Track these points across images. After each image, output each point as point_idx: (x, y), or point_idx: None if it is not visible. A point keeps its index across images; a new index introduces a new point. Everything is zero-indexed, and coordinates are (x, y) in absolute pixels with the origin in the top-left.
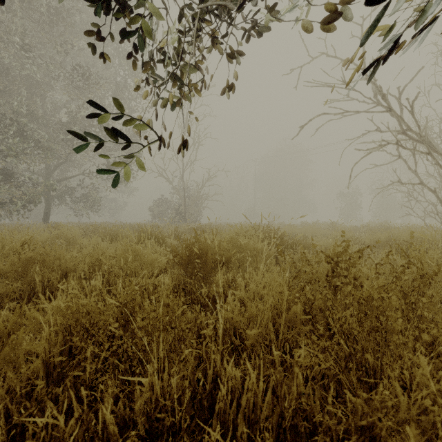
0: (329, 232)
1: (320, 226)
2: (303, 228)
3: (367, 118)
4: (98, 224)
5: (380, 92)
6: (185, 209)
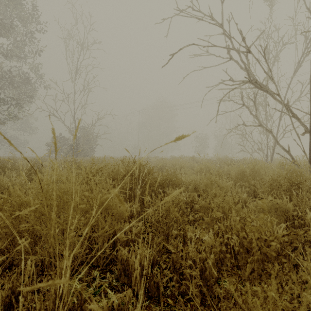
0: (192, 164)
1: (185, 159)
2: (172, 161)
3: (223, 70)
4: None
5: (241, 35)
6: (77, 145)
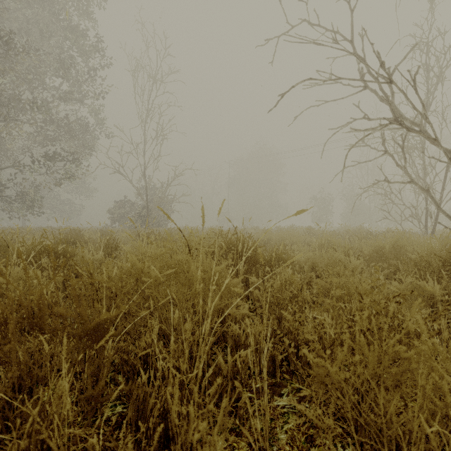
0: (308, 238)
1: (298, 231)
2: (280, 234)
3: (353, 104)
4: (34, 229)
5: (379, 59)
6: (147, 212)
